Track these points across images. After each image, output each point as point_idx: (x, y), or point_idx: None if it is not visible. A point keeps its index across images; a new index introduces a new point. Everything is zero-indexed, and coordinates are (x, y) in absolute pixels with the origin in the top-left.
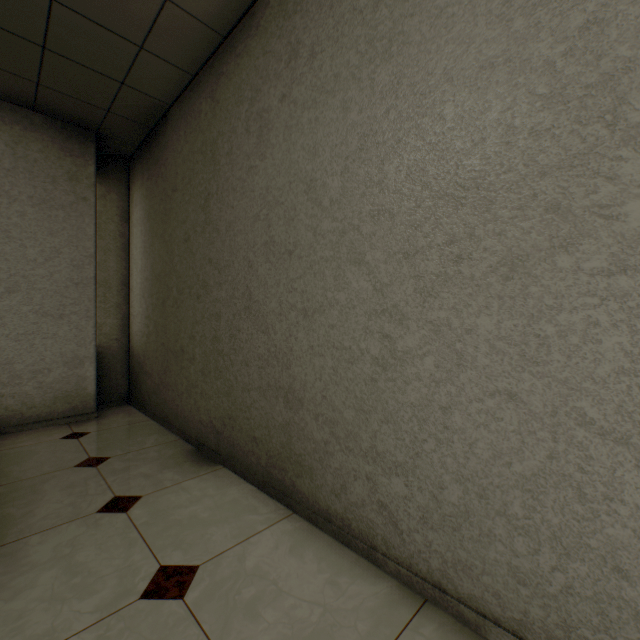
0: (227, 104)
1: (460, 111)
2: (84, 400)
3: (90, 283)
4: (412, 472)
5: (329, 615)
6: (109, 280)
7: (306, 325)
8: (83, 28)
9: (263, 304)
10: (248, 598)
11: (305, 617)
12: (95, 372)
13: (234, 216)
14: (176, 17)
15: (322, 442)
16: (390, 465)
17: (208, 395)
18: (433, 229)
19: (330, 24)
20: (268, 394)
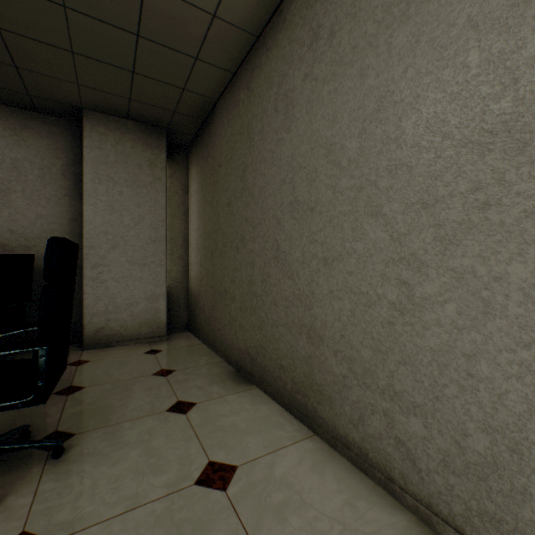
0: (259, 91)
1: (487, 55)
2: (159, 326)
3: (162, 240)
4: (431, 414)
5: (348, 534)
6: (175, 238)
7: (326, 272)
8: (157, 52)
9: (288, 254)
10: (276, 502)
11: (326, 530)
12: (166, 306)
13: (265, 182)
14: (221, 29)
15: (340, 376)
16: (407, 405)
17: (245, 328)
18: (455, 178)
19: (348, 3)
20: (293, 330)
